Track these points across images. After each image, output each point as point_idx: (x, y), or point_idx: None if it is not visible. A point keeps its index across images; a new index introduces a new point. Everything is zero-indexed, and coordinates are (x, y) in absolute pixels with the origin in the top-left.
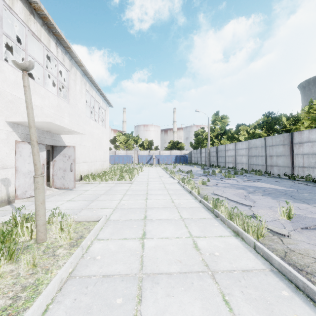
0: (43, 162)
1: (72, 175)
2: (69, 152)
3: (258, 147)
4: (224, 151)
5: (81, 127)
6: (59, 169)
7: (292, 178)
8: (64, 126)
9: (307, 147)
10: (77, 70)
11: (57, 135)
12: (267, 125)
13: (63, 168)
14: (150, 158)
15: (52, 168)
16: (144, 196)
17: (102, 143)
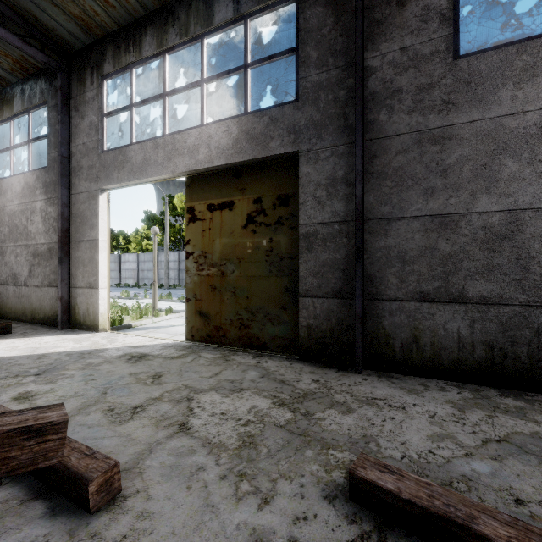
0: None
1: None
2: None
3: None
4: None
5: None
6: None
7: (118, 286)
8: None
9: (128, 265)
10: None
11: None
12: None
13: None
14: None
15: None
16: None
17: None
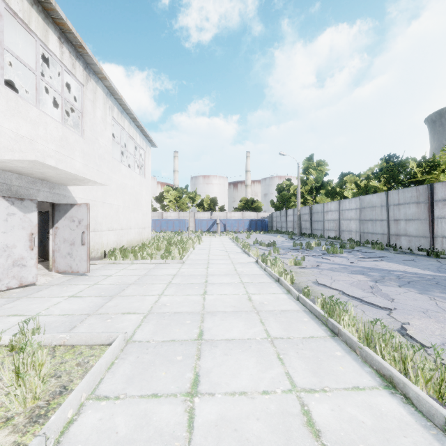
0: (31, 231)
1: (85, 250)
2: (79, 214)
3: (376, 207)
4: (323, 213)
5: (104, 175)
6: (63, 241)
7: (433, 255)
8: (65, 169)
9: None
10: (98, 86)
11: (60, 186)
12: (388, 174)
13: (70, 240)
14: (212, 224)
15: (52, 239)
16: (201, 288)
17: (140, 201)
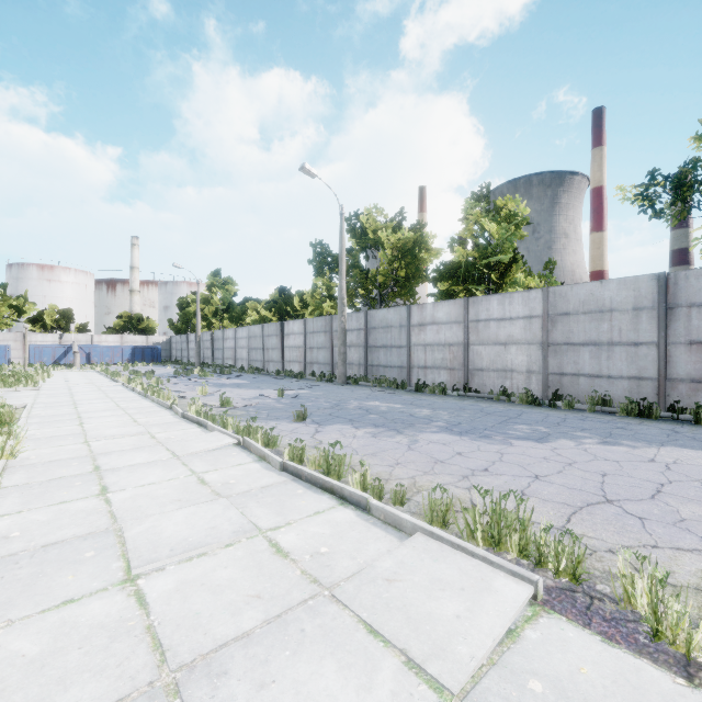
0: None
1: None
2: None
3: (258, 337)
4: (223, 341)
5: None
6: None
7: (276, 375)
8: None
9: (292, 340)
10: None
11: None
12: (277, 306)
13: None
14: (65, 352)
15: None
16: (69, 396)
17: None
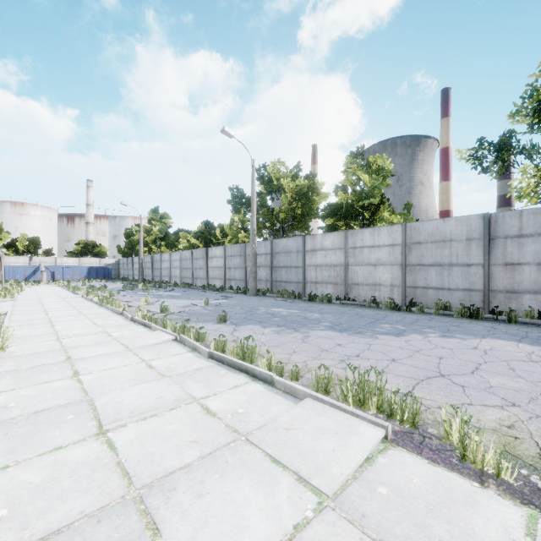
0: None
1: None
2: None
3: (188, 260)
4: (161, 262)
5: None
6: None
7: (202, 288)
8: None
9: (215, 262)
10: None
11: None
12: (203, 236)
13: None
14: (34, 271)
15: None
16: (40, 305)
17: None
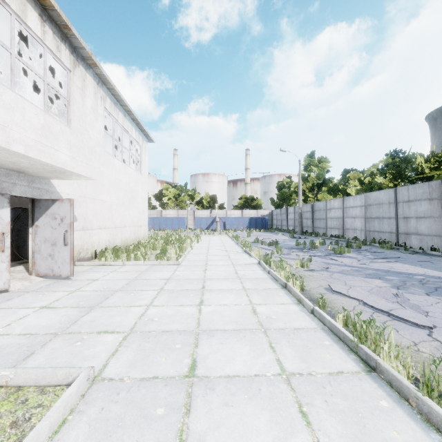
0: (2, 229)
1: (68, 251)
2: (62, 211)
3: (384, 204)
4: (325, 211)
5: (95, 169)
6: (44, 241)
7: None
8: (38, 157)
9: None
10: (88, 73)
11: (42, 179)
12: (395, 170)
13: (51, 240)
14: (212, 222)
15: (32, 239)
16: (197, 296)
17: (136, 198)
